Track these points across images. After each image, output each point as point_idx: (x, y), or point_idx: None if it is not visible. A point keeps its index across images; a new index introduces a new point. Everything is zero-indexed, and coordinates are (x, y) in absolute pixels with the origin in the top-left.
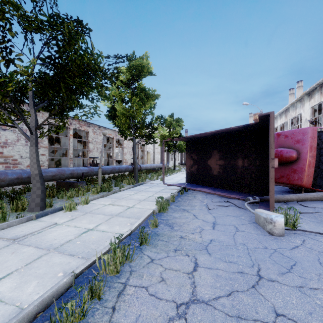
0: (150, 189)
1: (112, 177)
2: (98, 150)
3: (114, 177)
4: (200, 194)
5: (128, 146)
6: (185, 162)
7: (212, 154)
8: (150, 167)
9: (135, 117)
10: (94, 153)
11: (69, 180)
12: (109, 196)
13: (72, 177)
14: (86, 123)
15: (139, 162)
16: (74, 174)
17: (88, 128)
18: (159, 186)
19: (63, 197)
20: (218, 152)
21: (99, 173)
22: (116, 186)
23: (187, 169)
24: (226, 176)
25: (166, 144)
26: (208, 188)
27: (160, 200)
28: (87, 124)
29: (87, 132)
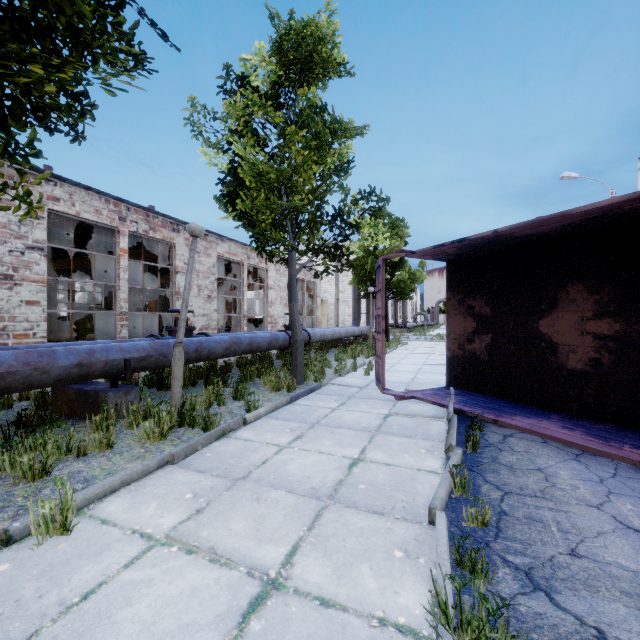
0: (345, 414)
1: (237, 362)
2: (202, 293)
3: (240, 364)
4: (549, 453)
5: (278, 283)
6: (404, 323)
7: (561, 297)
8: (331, 336)
9: (295, 185)
10: (191, 299)
11: (93, 382)
12: (200, 453)
13: (86, 376)
14: (168, 222)
15: (304, 323)
16: (93, 365)
17: (173, 235)
18: (369, 401)
19: (17, 465)
20: (589, 289)
21: (175, 364)
22: (237, 399)
23: (452, 347)
24: (634, 380)
25: (367, 280)
26: (555, 419)
27: (409, 501)
28: (171, 225)
29: (172, 247)
